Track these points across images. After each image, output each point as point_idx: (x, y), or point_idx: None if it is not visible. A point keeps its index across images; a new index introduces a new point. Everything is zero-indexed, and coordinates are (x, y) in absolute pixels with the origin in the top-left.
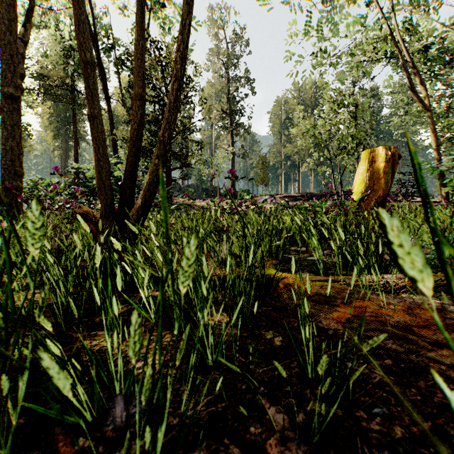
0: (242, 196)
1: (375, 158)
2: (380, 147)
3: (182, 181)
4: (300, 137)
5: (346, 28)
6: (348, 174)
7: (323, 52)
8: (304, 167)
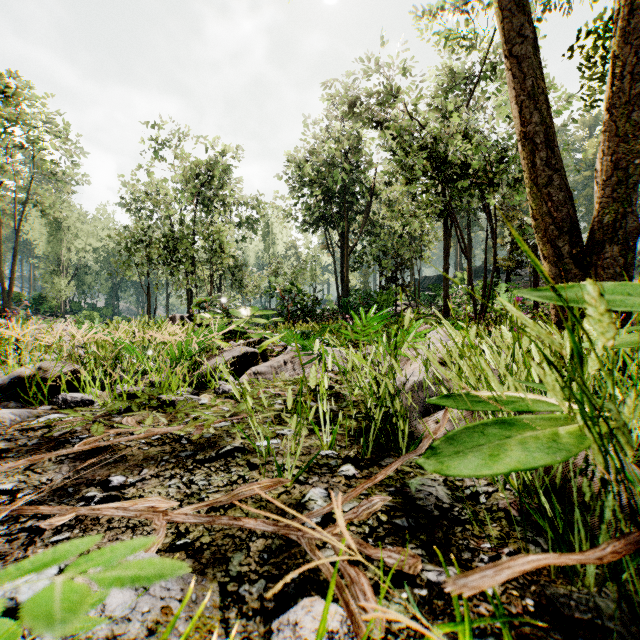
0: None
1: None
2: None
3: None
4: None
5: None
6: None
7: None
8: None
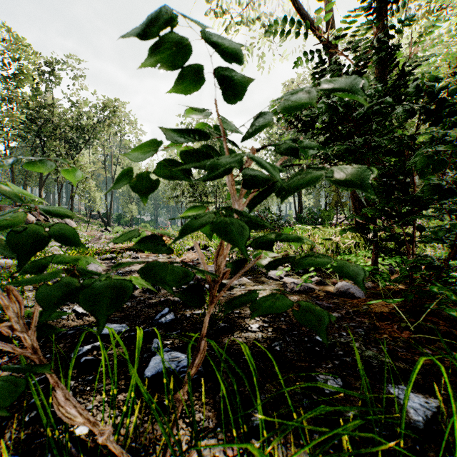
0: None
1: None
2: None
3: None
4: None
5: None
6: None
7: None
8: None
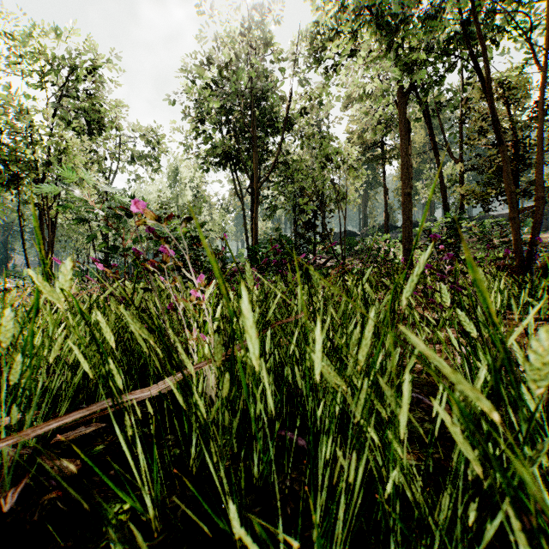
0: None
1: None
2: None
3: None
4: None
5: None
6: None
7: None
8: None
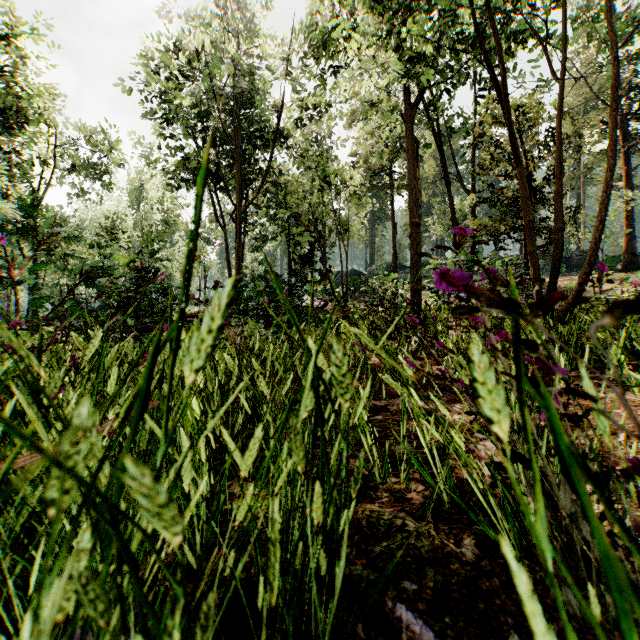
0: None
1: None
2: None
3: (520, 251)
4: None
5: None
6: None
7: None
8: None
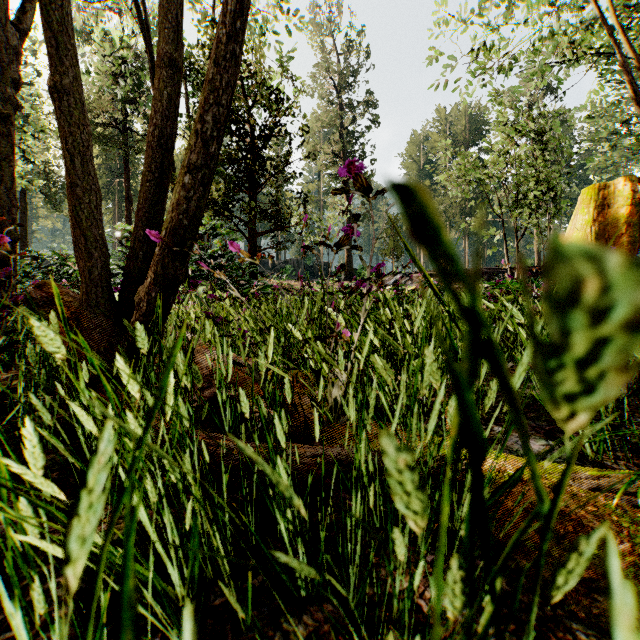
0: (362, 275)
1: (608, 199)
2: (619, 180)
3: (277, 256)
4: (452, 184)
5: (528, 9)
6: (529, 239)
7: (489, 52)
8: (454, 232)
